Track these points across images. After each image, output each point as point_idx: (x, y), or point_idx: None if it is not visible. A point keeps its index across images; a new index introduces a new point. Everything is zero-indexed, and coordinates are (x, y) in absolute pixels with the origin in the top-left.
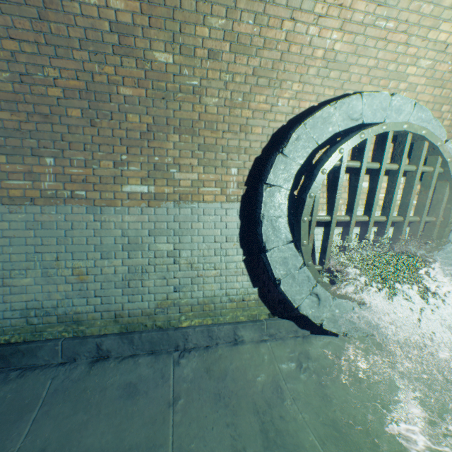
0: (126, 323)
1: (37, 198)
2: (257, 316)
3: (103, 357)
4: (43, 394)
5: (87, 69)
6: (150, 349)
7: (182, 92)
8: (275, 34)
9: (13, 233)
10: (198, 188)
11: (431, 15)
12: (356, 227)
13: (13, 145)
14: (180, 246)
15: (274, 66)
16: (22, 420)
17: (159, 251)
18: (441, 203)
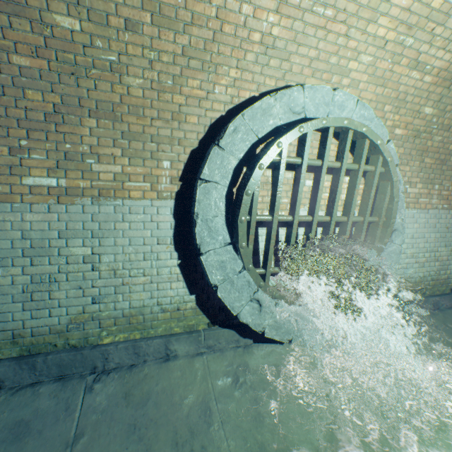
0: (29, 344)
1: None
2: (195, 326)
3: None
4: None
5: None
6: (58, 374)
7: (97, 68)
8: (204, 9)
9: None
10: (123, 183)
11: (368, 6)
12: (303, 228)
13: None
14: (100, 249)
15: (206, 46)
16: None
17: (73, 256)
18: (383, 203)
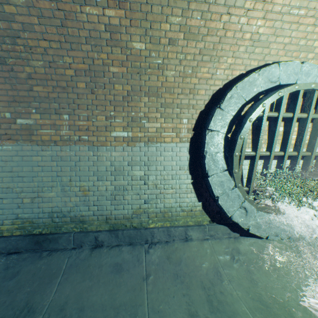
0: (113, 223)
1: (58, 141)
2: (201, 222)
3: (99, 245)
4: (63, 267)
5: (89, 56)
6: (129, 241)
7: (150, 68)
8: (215, 25)
9: (44, 163)
10: (161, 133)
11: None
12: (273, 160)
13: (44, 107)
14: (148, 172)
15: (214, 47)
16: (52, 283)
17: (134, 175)
18: None
